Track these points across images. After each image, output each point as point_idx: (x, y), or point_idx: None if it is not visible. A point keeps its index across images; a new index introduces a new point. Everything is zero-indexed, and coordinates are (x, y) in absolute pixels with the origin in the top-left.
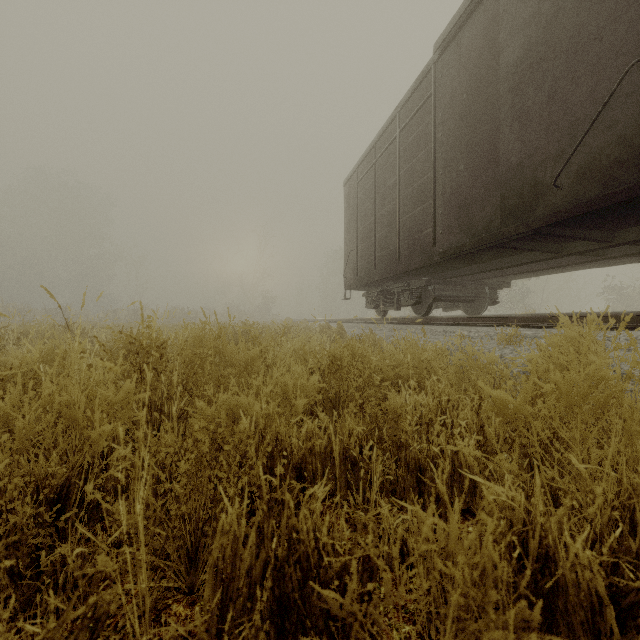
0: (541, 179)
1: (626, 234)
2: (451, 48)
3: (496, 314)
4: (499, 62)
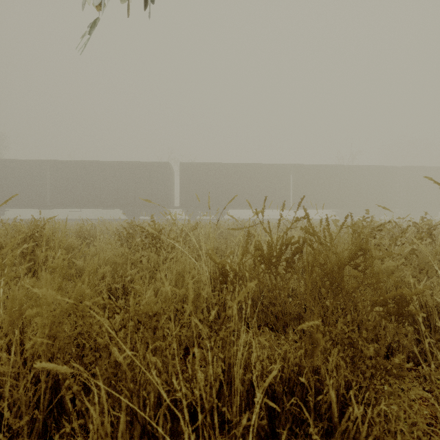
0: (23, 199)
1: (35, 207)
2: (0, 162)
3: (10, 218)
4: (14, 176)
